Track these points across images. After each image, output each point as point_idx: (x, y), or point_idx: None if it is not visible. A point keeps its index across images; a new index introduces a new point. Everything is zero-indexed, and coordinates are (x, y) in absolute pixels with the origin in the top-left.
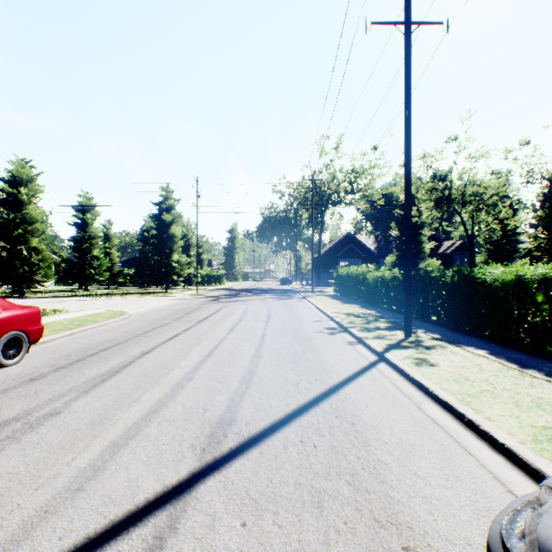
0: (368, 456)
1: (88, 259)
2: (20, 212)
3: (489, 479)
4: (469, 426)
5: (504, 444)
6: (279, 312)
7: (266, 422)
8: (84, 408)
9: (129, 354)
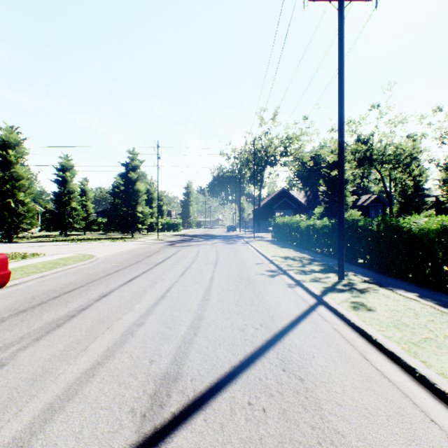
0: (323, 425)
1: (67, 210)
2: (8, 171)
3: None
4: (422, 382)
5: None
6: (225, 256)
7: (213, 377)
8: (30, 359)
9: (89, 296)
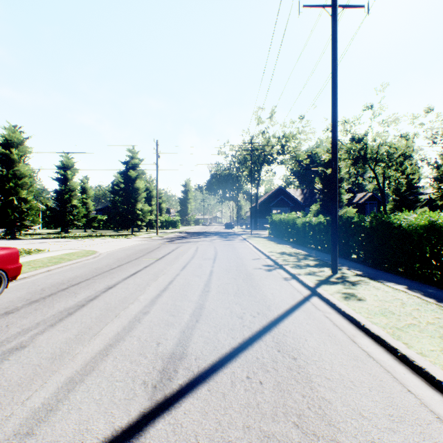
0: (313, 394)
1: (68, 207)
2: (11, 169)
3: (434, 420)
4: (403, 361)
5: (442, 382)
6: (224, 251)
7: (215, 356)
8: (48, 342)
9: (95, 288)
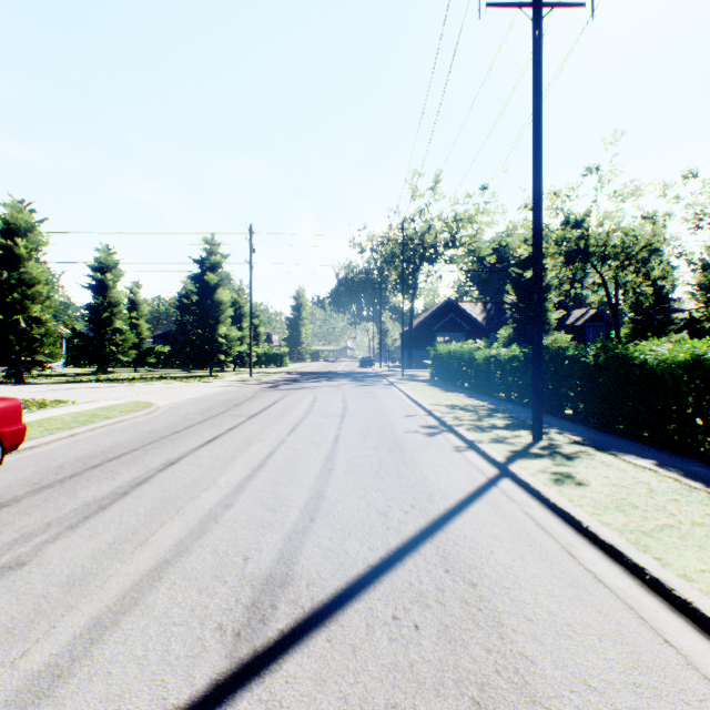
0: (504, 647)
1: (108, 332)
2: (16, 271)
3: None
4: (654, 588)
5: None
6: (358, 404)
7: (340, 580)
8: (63, 556)
9: (147, 465)
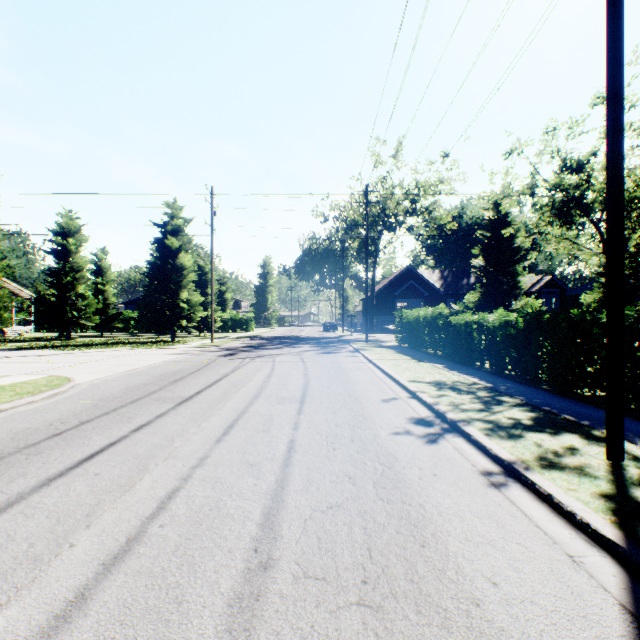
0: None
1: (71, 298)
2: None
3: None
4: None
5: None
6: (322, 379)
7: None
8: None
9: None
